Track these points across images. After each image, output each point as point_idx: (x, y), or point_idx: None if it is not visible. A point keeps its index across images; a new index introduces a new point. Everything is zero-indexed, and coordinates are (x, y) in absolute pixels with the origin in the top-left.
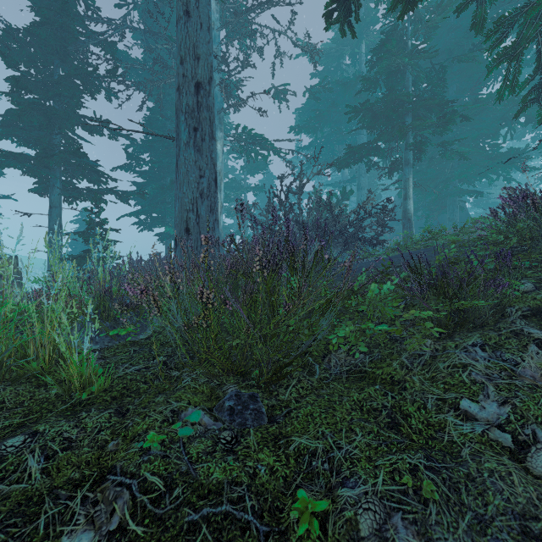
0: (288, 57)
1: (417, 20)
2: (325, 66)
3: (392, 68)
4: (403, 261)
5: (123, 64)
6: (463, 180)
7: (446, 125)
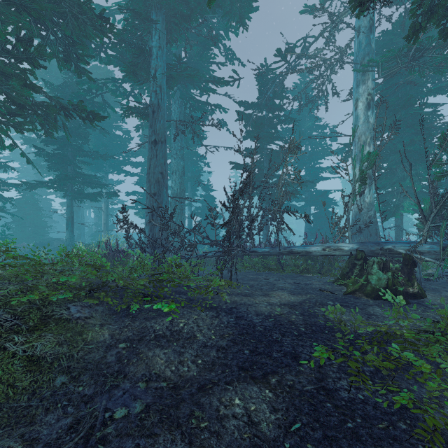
0: None
1: None
2: None
3: None
4: None
5: None
6: None
7: None
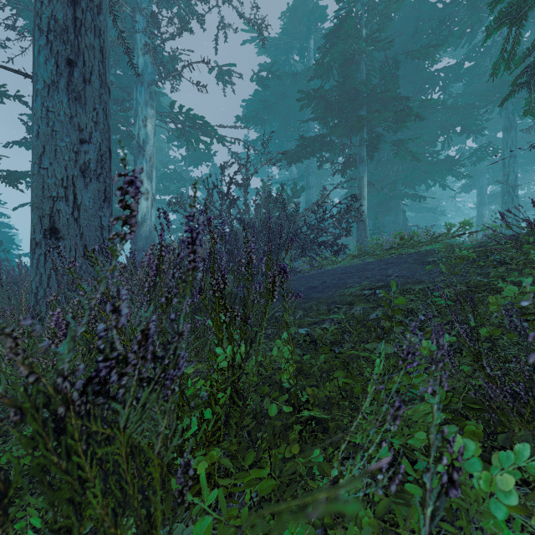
0: (233, 30)
1: (371, 10)
2: (274, 58)
3: (347, 54)
4: (381, 278)
5: (24, 14)
6: (406, 184)
7: (403, 121)
